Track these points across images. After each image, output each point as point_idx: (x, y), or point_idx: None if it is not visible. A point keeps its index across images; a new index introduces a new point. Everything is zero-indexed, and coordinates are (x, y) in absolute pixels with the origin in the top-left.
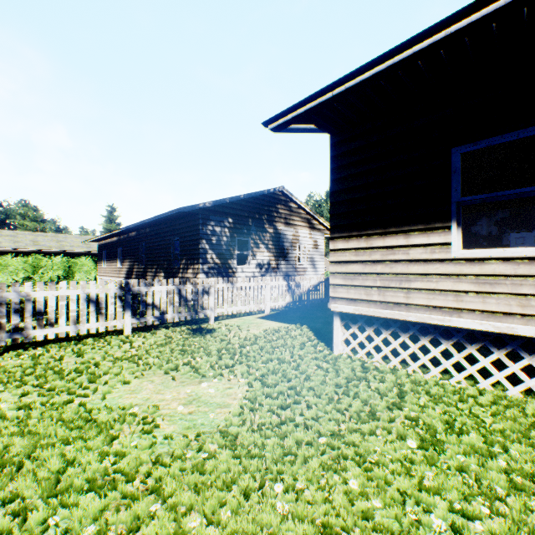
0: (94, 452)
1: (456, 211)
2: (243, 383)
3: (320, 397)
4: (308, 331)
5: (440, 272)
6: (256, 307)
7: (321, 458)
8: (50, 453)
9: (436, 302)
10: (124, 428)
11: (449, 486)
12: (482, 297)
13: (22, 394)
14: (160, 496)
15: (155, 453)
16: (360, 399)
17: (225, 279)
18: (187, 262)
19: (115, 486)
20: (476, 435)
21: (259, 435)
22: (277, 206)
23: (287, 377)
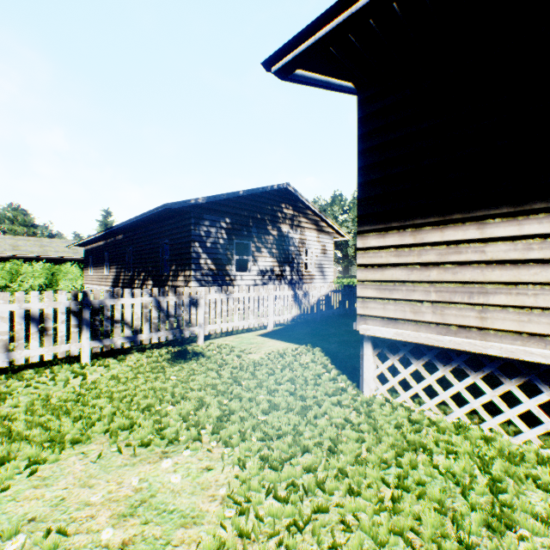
0: None
1: None
2: (231, 456)
3: (360, 494)
4: (322, 355)
5: (541, 280)
6: (256, 322)
7: None
8: None
9: (535, 326)
10: None
11: None
12: None
13: None
14: None
15: None
16: (430, 499)
17: (218, 288)
18: (178, 269)
19: None
20: None
21: None
22: (282, 206)
23: (300, 444)
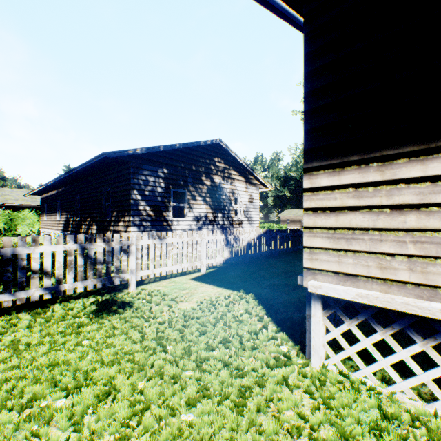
0: None
1: None
2: None
3: None
4: (256, 304)
5: None
6: (190, 265)
7: None
8: None
9: None
10: None
11: None
12: None
13: None
14: None
15: None
16: None
17: (151, 234)
18: (118, 215)
19: None
20: None
21: None
22: (215, 159)
23: None
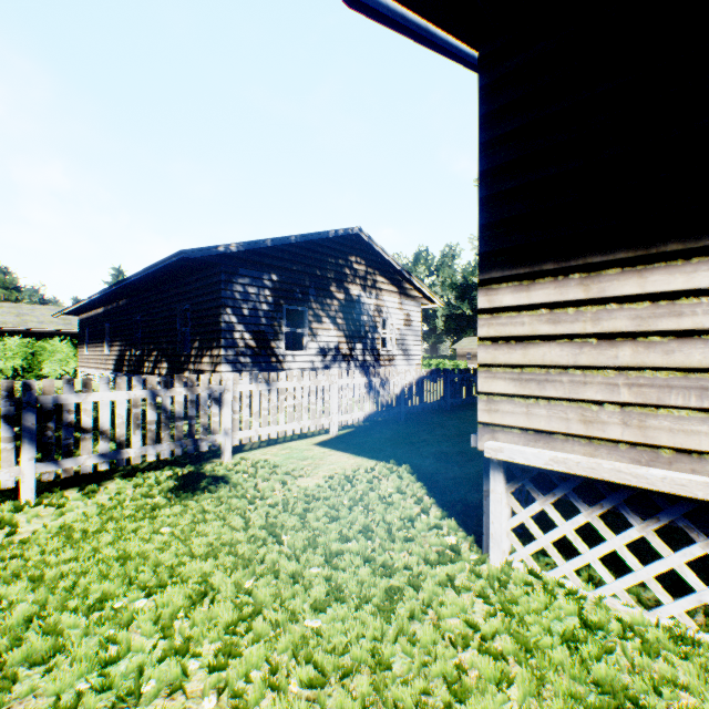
0: None
1: None
2: None
3: None
4: (413, 480)
5: None
6: (313, 424)
7: None
8: None
9: None
10: None
11: None
12: None
13: None
14: None
15: None
16: None
17: (254, 375)
18: (202, 346)
19: None
20: None
21: None
22: (351, 259)
23: (387, 701)
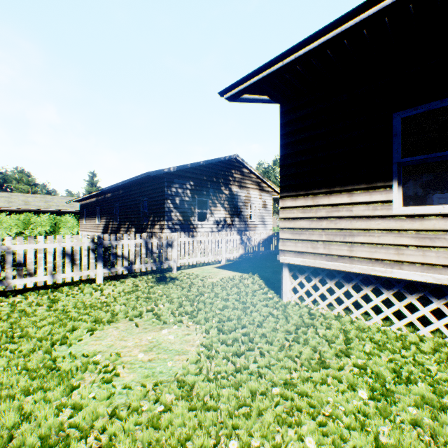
0: (52, 404)
1: (396, 171)
2: (201, 329)
3: (272, 344)
4: (259, 279)
5: (381, 228)
6: (213, 258)
7: (275, 410)
8: (8, 406)
9: (378, 255)
10: (85, 377)
11: (406, 445)
12: (422, 250)
13: None
14: None
15: (113, 404)
16: (310, 346)
17: (186, 234)
18: (154, 219)
19: (68, 445)
20: (425, 385)
21: (215, 385)
22: (232, 171)
23: (241, 324)
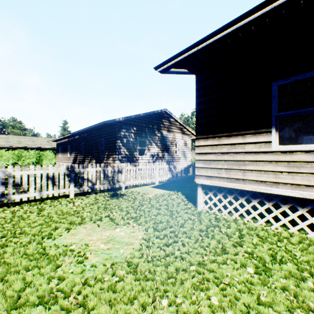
0: (45, 276)
1: (274, 121)
2: (142, 228)
3: (190, 238)
4: (181, 195)
5: (264, 160)
6: (150, 180)
7: (192, 280)
8: (16, 277)
9: (262, 178)
10: (65, 259)
11: (277, 301)
12: (292, 175)
13: (3, 236)
14: (85, 309)
15: (85, 277)
16: (215, 239)
17: (131, 164)
18: (109, 154)
19: (56, 302)
20: (292, 265)
21: (152, 264)
22: (163, 120)
23: (169, 225)
